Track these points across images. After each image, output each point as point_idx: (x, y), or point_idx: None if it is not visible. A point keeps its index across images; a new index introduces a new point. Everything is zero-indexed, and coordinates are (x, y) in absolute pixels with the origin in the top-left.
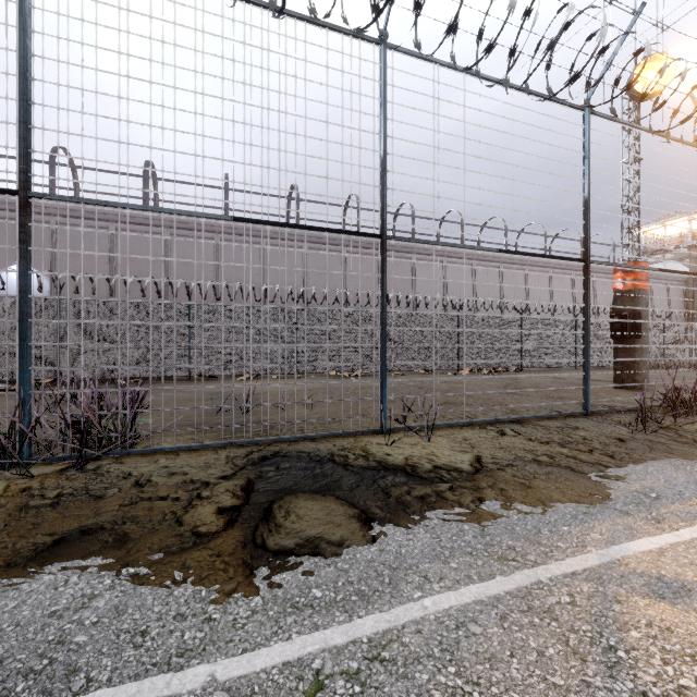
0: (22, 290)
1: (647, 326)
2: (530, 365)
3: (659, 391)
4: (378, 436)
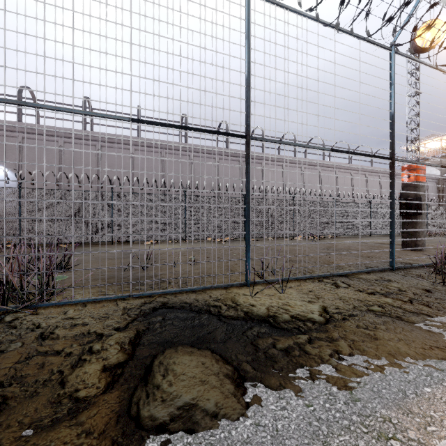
0: None
1: (424, 207)
2: (341, 233)
3: (433, 251)
4: (243, 288)
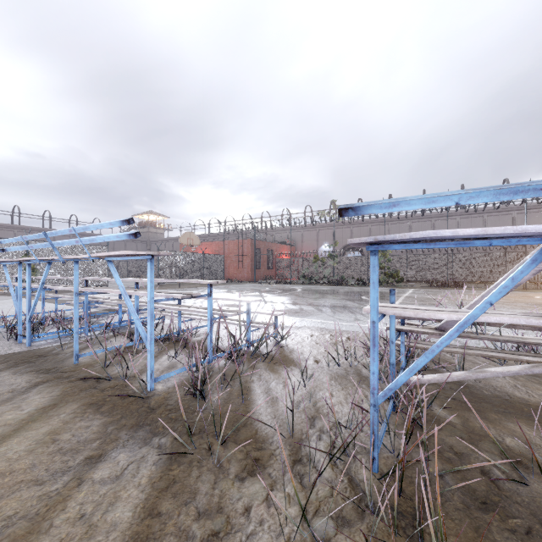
0: (447, 262)
1: None
2: None
3: None
4: (523, 290)
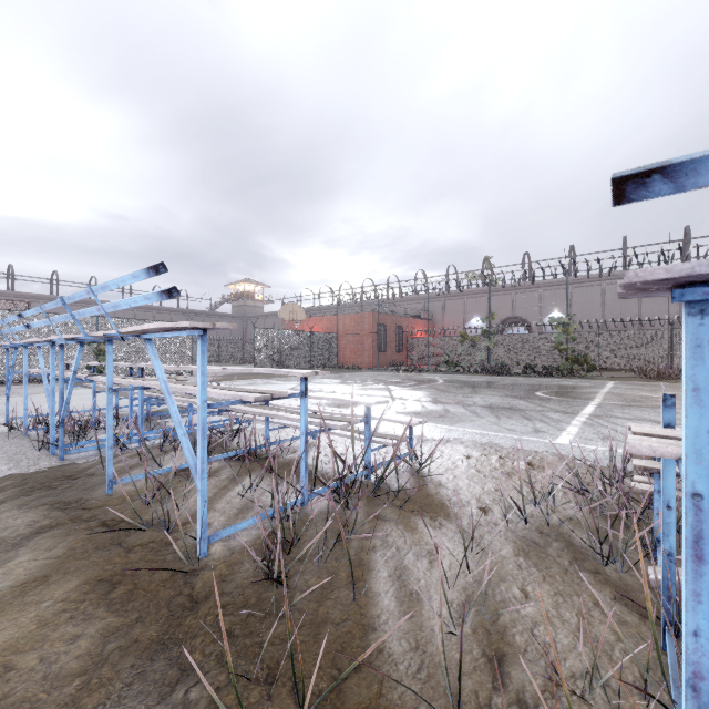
0: (668, 341)
1: None
2: None
3: None
4: None
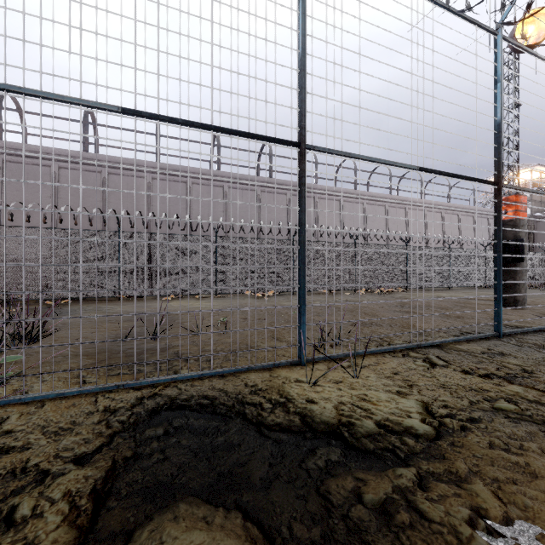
0: None
1: (526, 251)
2: (414, 286)
3: (538, 309)
4: (296, 369)
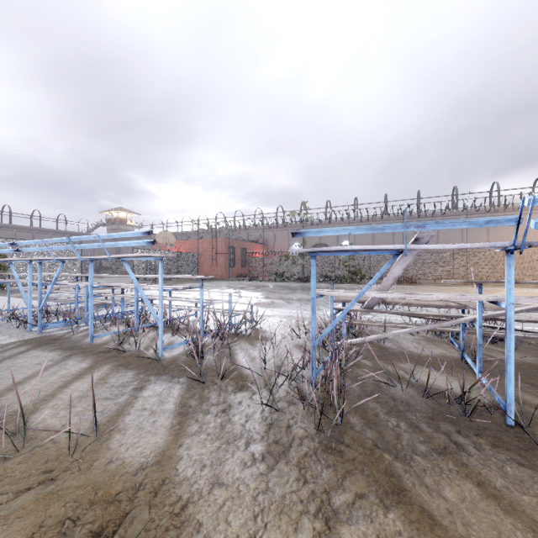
0: None
1: None
2: None
3: None
4: (464, 285)
